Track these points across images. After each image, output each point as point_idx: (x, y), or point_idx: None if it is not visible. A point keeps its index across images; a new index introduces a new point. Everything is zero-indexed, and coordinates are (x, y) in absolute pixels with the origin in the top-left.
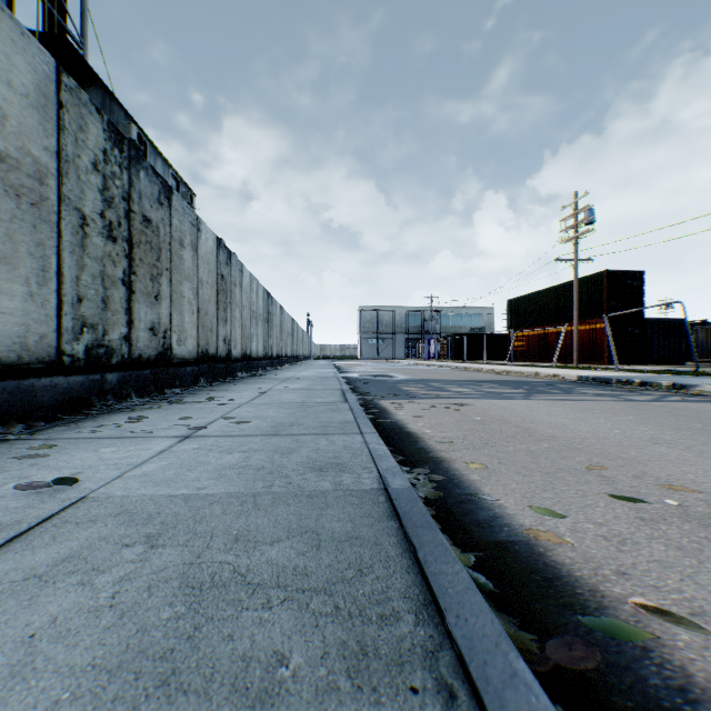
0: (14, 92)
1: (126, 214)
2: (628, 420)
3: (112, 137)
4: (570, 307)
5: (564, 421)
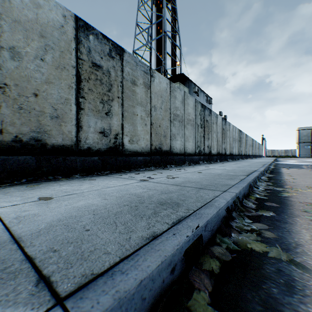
0: (191, 108)
1: (203, 121)
2: None
3: (201, 106)
4: None
5: None
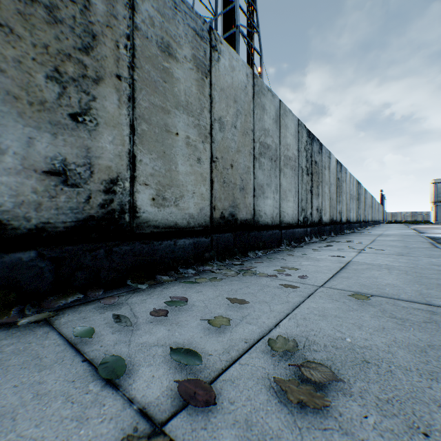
0: (291, 136)
1: (310, 163)
2: None
3: (307, 134)
4: None
5: None
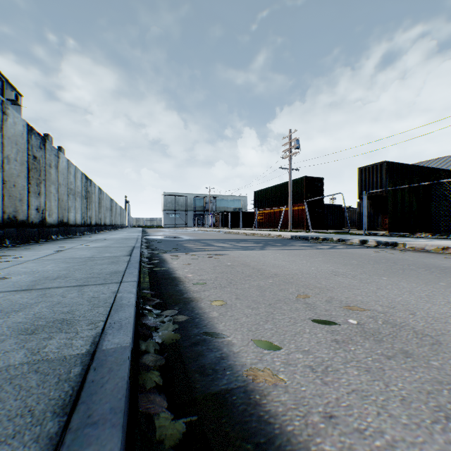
0: None
1: None
2: (319, 260)
3: None
4: (287, 196)
5: (283, 263)
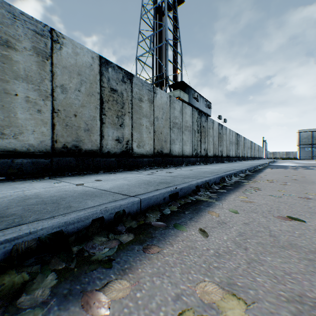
0: (188, 116)
1: (200, 127)
2: None
3: (198, 113)
4: None
5: None
